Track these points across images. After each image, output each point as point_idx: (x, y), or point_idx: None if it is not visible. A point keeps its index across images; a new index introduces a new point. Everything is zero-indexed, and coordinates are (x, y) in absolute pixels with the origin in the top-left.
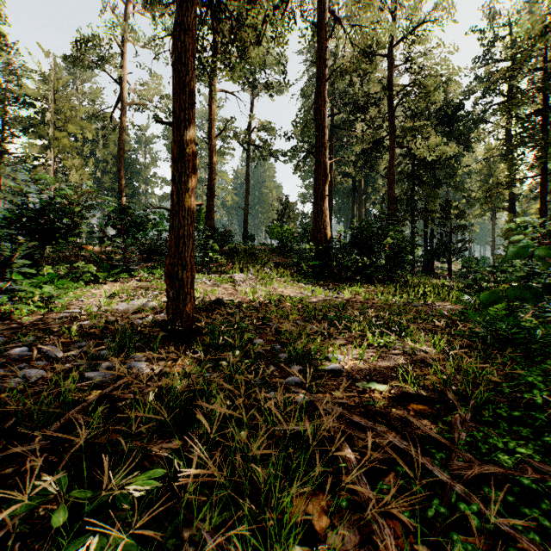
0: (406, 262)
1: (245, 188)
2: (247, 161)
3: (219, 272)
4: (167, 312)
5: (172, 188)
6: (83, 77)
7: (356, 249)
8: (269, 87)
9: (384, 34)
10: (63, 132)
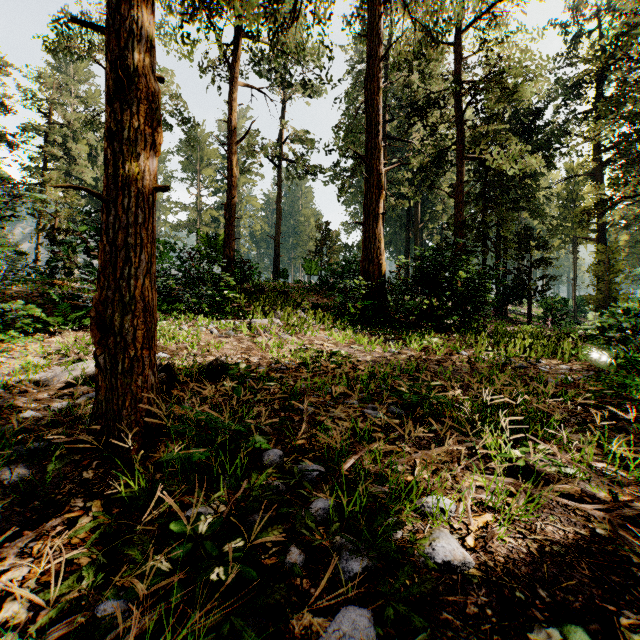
0: (487, 302)
1: (277, 213)
2: (279, 179)
3: (234, 316)
4: (96, 394)
5: (107, 153)
6: (78, 76)
7: (421, 285)
8: (305, 84)
9: (454, 8)
10: (49, 141)
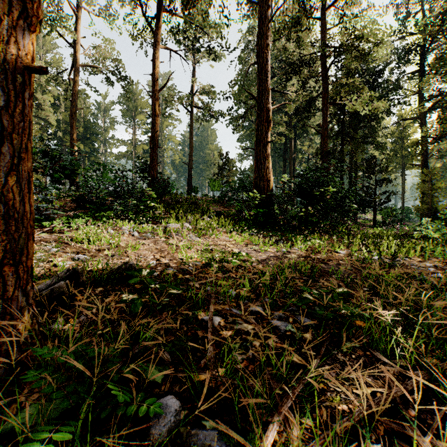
0: (352, 211)
1: (190, 146)
2: (191, 121)
3: (154, 221)
4: None
5: None
6: (46, 47)
7: (300, 197)
8: (210, 50)
9: None
10: None
